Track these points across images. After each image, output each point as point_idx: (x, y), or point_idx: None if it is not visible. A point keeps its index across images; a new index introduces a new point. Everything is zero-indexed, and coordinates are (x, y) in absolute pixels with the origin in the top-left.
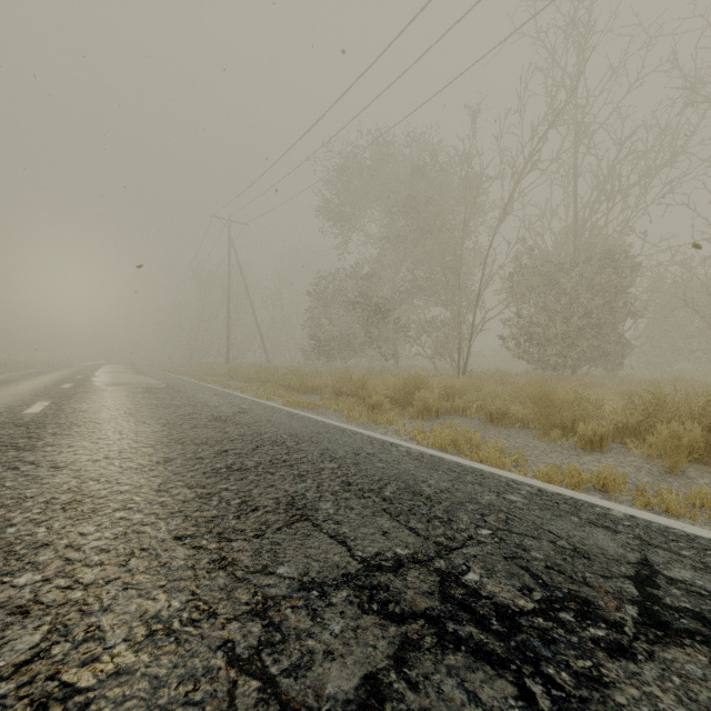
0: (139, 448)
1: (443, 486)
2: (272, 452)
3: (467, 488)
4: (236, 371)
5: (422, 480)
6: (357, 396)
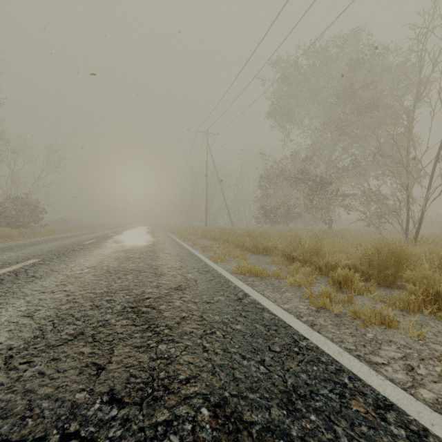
0: None
1: None
2: None
3: None
4: (207, 232)
5: None
6: (309, 262)
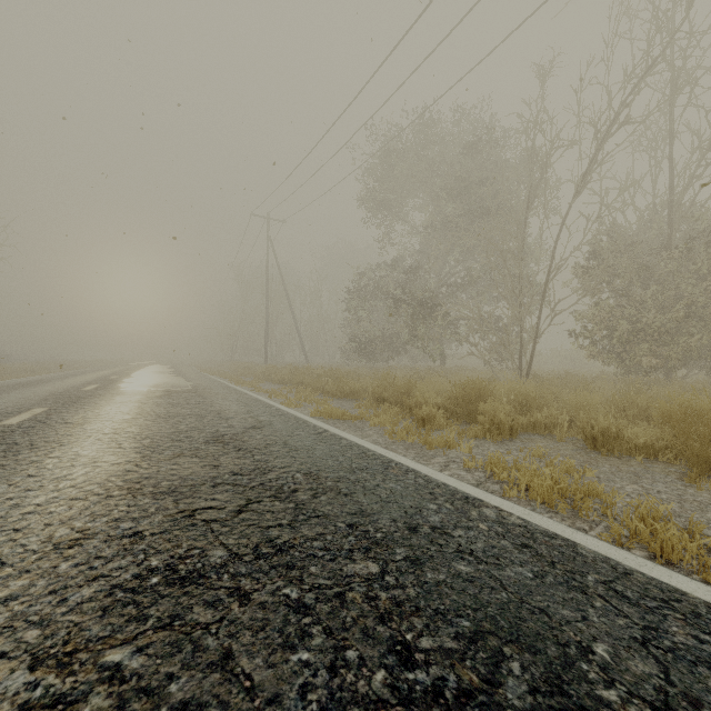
0: (63, 501)
1: (643, 676)
2: (267, 519)
3: (710, 692)
4: (270, 372)
5: (576, 642)
6: (401, 403)
